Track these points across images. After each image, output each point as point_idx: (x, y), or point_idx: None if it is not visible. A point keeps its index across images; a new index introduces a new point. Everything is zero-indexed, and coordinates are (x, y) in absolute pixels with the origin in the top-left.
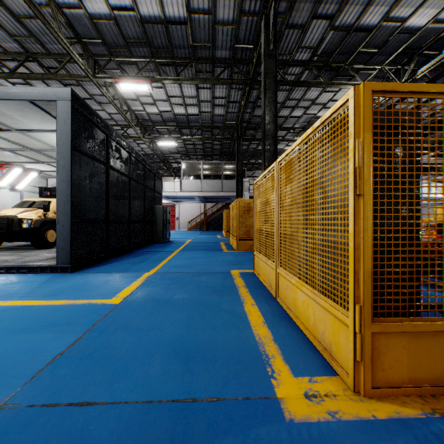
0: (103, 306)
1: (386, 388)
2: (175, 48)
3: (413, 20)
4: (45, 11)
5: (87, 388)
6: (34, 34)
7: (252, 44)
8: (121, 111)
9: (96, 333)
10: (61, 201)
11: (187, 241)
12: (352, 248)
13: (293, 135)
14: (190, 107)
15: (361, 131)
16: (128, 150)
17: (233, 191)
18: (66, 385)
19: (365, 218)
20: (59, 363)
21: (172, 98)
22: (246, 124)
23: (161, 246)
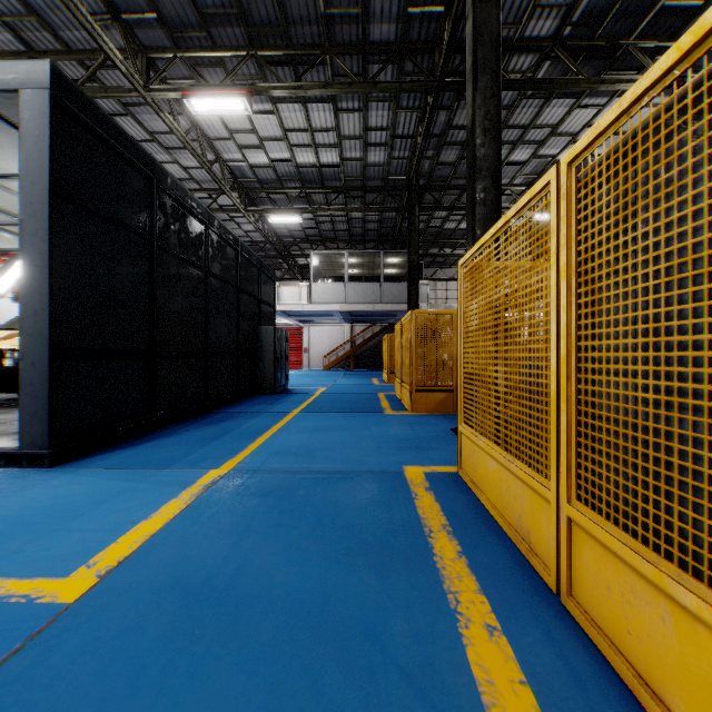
0: (16, 620)
1: None
2: (292, 25)
3: None
4: None
5: None
6: (36, 11)
7: (442, 7)
8: (201, 159)
9: None
10: (30, 310)
11: (318, 391)
12: None
13: (510, 200)
14: (324, 151)
15: None
16: (203, 219)
17: (400, 303)
18: None
19: None
20: None
21: (291, 133)
22: (425, 181)
23: (269, 401)
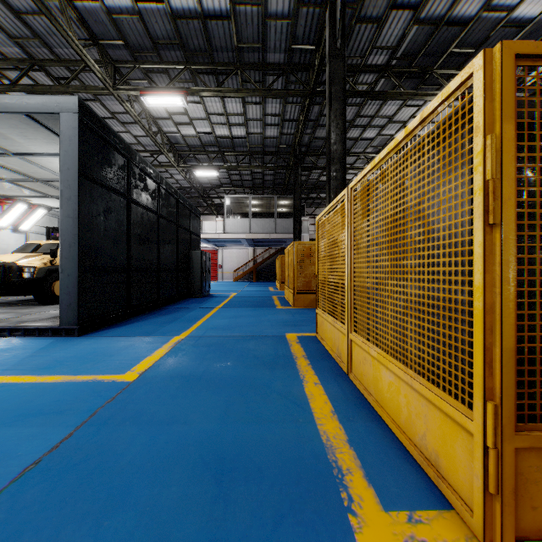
0: (111, 386)
1: (537, 539)
2: (215, 51)
3: (523, 9)
4: (51, 4)
5: (60, 528)
6: (39, 35)
7: (314, 45)
8: (149, 132)
9: (93, 427)
10: (66, 243)
11: (232, 295)
12: (481, 310)
13: (364, 162)
14: (235, 128)
15: (495, 121)
16: (156, 180)
17: (289, 233)
18: (30, 521)
19: (505, 263)
20: (29, 479)
21: (213, 116)
22: (305, 149)
23: (199, 301)
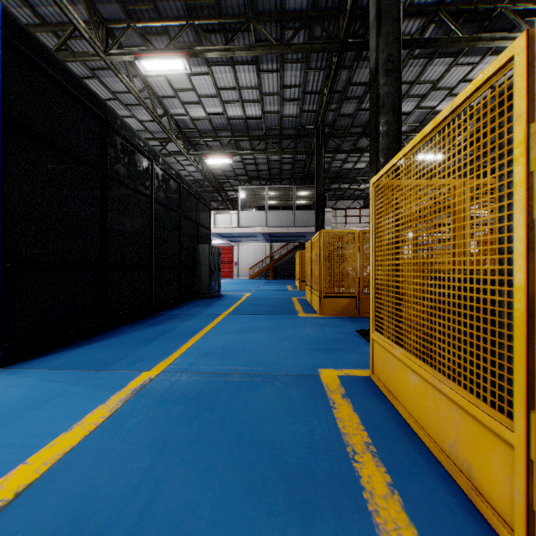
0: None
1: None
2: None
3: None
4: None
5: None
6: None
7: None
8: (152, 112)
9: None
10: None
11: (245, 296)
12: None
13: None
14: (249, 106)
15: None
16: (149, 156)
17: (309, 226)
18: None
19: None
20: None
21: (223, 91)
22: (329, 129)
23: (205, 304)
